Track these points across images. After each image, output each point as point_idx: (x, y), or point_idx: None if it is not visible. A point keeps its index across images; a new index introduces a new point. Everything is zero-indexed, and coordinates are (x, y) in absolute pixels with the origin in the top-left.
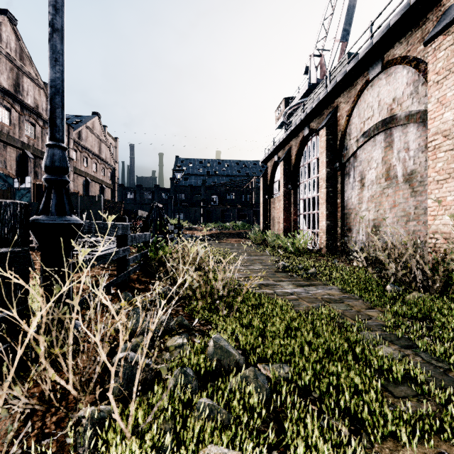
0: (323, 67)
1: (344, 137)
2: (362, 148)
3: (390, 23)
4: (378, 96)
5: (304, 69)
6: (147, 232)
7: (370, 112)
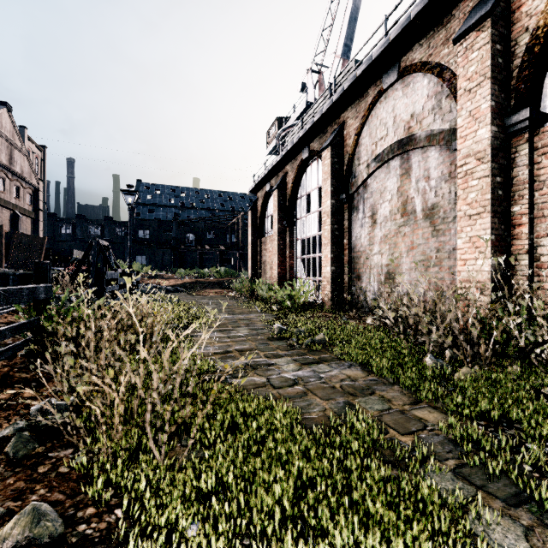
0: (322, 86)
1: (352, 162)
2: (373, 176)
3: (411, 14)
4: (393, 110)
5: (301, 86)
6: (43, 283)
7: (384, 131)
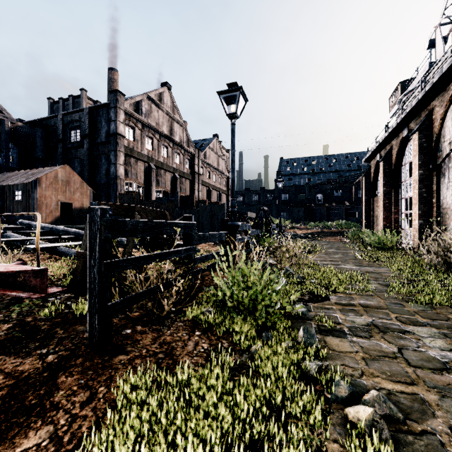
0: None
1: (438, 140)
2: None
3: None
4: None
5: (427, 44)
6: (258, 229)
7: None
